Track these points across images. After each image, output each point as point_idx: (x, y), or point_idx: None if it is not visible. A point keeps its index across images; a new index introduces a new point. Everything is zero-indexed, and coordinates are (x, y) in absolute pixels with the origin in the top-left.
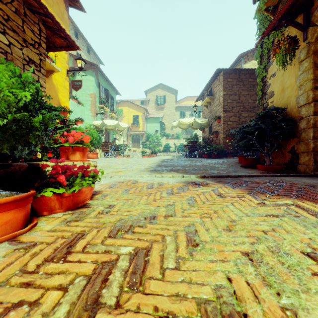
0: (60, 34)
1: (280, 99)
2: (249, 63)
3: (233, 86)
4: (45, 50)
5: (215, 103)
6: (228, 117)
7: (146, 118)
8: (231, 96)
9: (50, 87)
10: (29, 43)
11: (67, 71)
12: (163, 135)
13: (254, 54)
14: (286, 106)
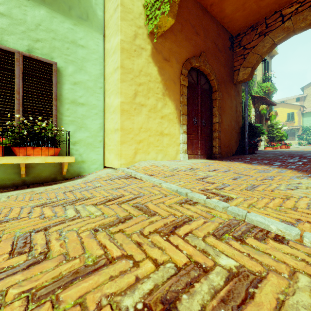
0: None
1: None
2: None
3: None
4: None
5: None
6: None
7: (302, 113)
8: None
9: None
10: None
11: None
12: None
13: None
14: None
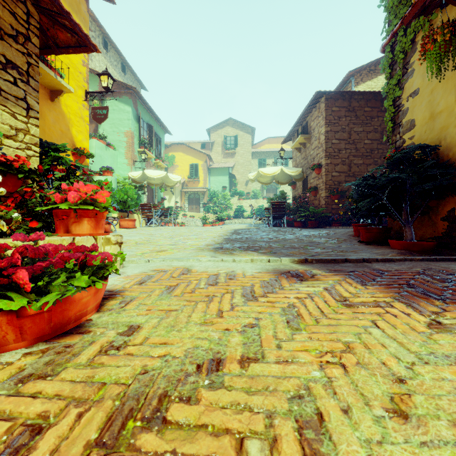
0: (64, 22)
1: (427, 131)
2: (362, 85)
3: (340, 118)
4: (38, 49)
5: (313, 145)
6: (332, 165)
7: (209, 169)
8: (338, 134)
9: (58, 116)
10: (7, 34)
11: (85, 94)
12: (233, 194)
13: (370, 72)
14: (438, 143)
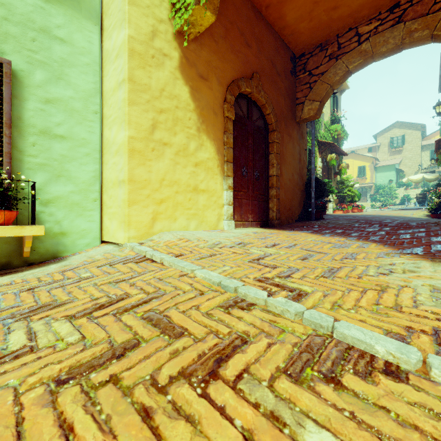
0: None
1: None
2: None
3: None
4: None
5: None
6: None
7: (375, 167)
8: None
9: None
10: None
11: None
12: (400, 185)
13: None
14: None
